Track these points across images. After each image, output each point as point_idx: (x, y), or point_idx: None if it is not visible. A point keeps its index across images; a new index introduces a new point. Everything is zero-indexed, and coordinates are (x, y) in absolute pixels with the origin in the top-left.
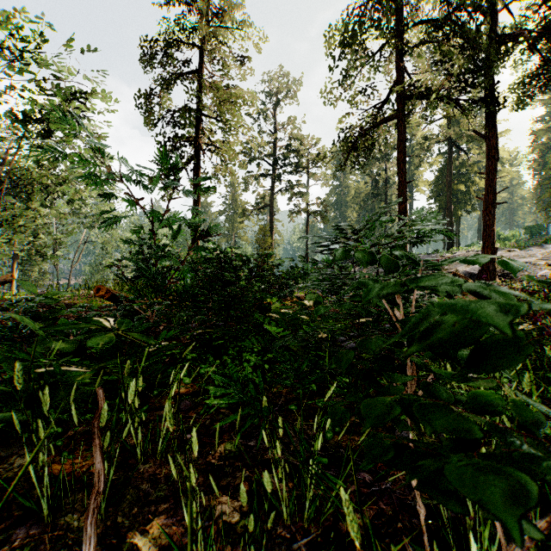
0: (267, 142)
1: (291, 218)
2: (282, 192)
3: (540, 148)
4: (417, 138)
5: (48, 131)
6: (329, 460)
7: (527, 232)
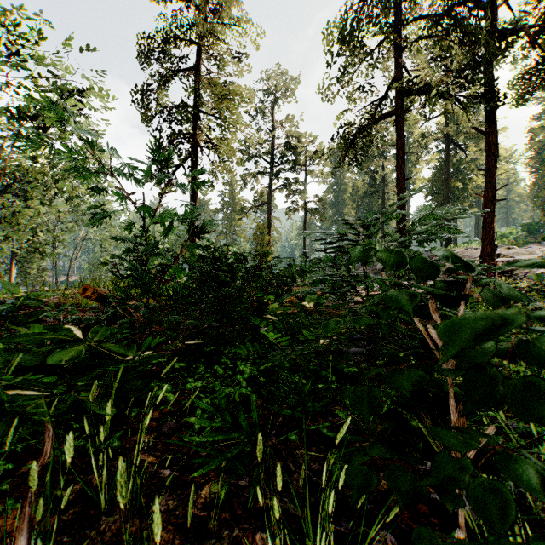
0: (265, 140)
1: (289, 215)
2: (280, 189)
3: (537, 145)
4: (415, 135)
5: (45, 128)
6: (338, 507)
7: (524, 230)
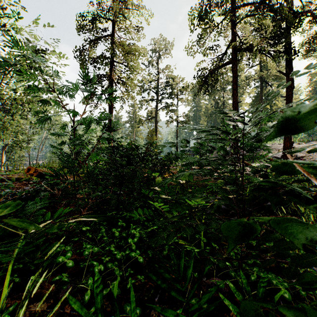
0: (153, 80)
1: (167, 124)
2: (162, 109)
3: (313, 84)
4: (242, 77)
5: (20, 71)
6: None
7: (306, 133)
